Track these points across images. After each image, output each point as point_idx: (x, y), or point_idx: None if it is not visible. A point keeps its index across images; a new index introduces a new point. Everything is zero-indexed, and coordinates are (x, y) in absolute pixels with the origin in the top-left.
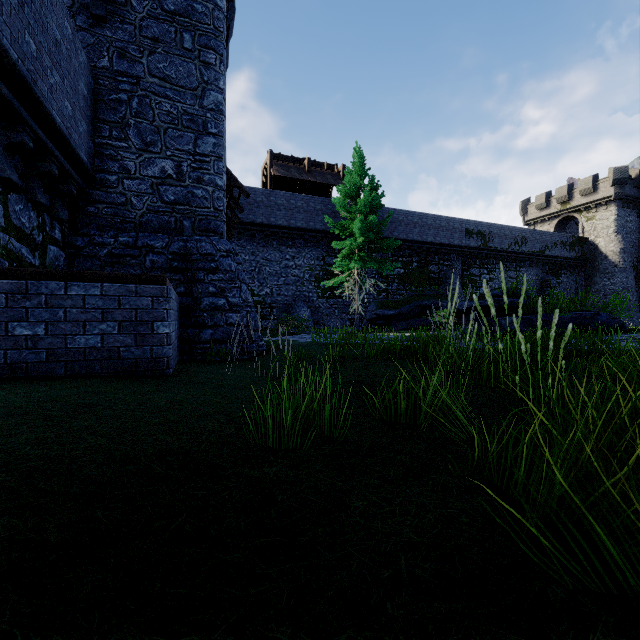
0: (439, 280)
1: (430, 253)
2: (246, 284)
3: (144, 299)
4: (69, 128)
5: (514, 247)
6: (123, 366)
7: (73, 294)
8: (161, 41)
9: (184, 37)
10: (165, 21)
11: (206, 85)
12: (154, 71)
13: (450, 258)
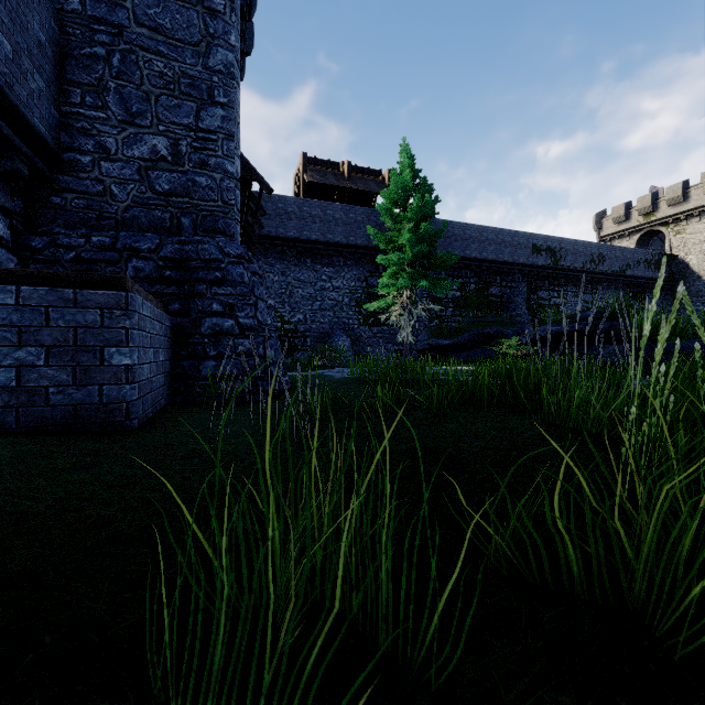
0: (501, 305)
1: (491, 273)
2: (264, 301)
3: (88, 312)
4: (7, 75)
5: (590, 266)
6: (54, 416)
7: None
8: None
9: None
10: None
11: (212, 39)
12: (142, 18)
13: (514, 279)
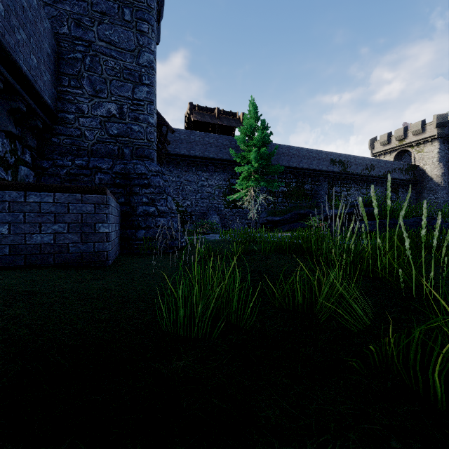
0: (311, 195)
1: (305, 176)
2: (171, 196)
3: (88, 205)
4: (34, 76)
5: (365, 172)
6: (71, 258)
7: (31, 201)
8: (107, 14)
9: (125, 12)
10: None
11: (141, 48)
12: (102, 37)
13: (319, 180)
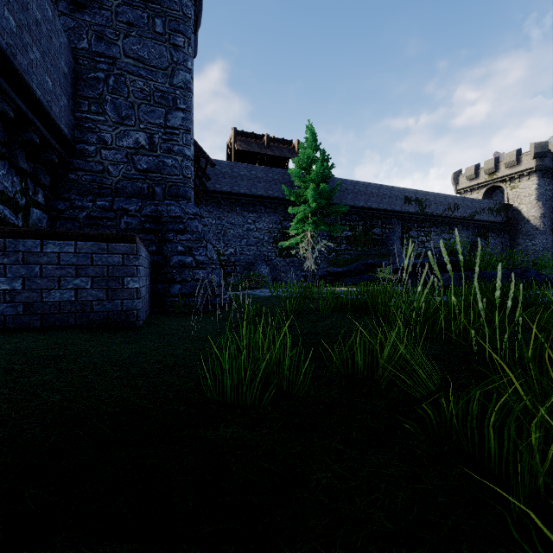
0: (382, 241)
1: (374, 218)
2: (211, 244)
3: (115, 256)
4: (49, 101)
5: (447, 212)
6: (95, 318)
7: (48, 251)
8: (135, 25)
9: (156, 22)
10: (139, 7)
11: (175, 65)
12: (129, 52)
13: (391, 222)
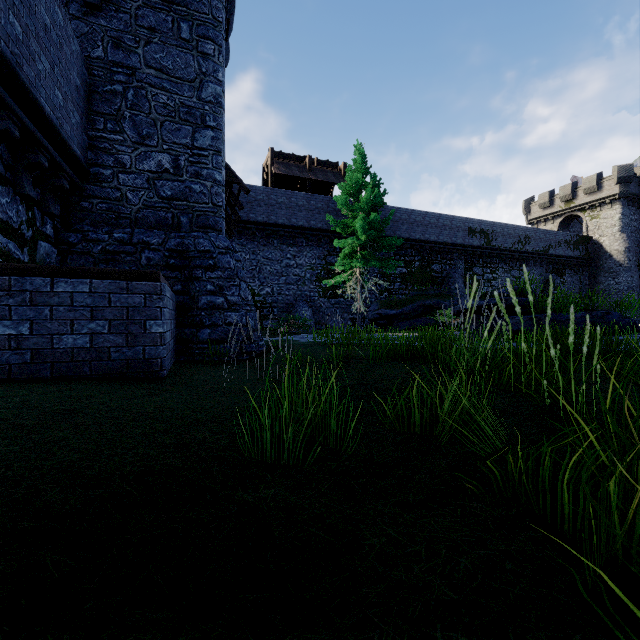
0: (442, 279)
1: (433, 252)
2: (245, 282)
3: (136, 296)
4: (60, 118)
5: (517, 246)
6: (114, 368)
7: (60, 291)
8: (158, 31)
9: (181, 27)
10: (162, 10)
11: (204, 77)
12: (150, 62)
13: (453, 257)
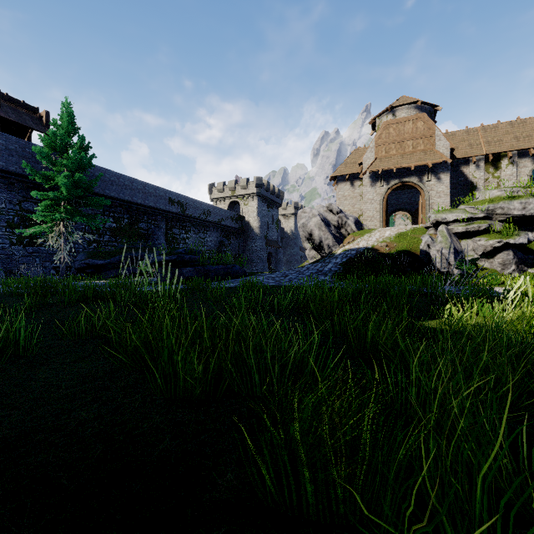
0: (148, 236)
1: (140, 213)
2: None
3: None
4: None
5: (203, 216)
6: None
7: None
8: None
9: None
10: None
11: None
12: None
13: (157, 219)
